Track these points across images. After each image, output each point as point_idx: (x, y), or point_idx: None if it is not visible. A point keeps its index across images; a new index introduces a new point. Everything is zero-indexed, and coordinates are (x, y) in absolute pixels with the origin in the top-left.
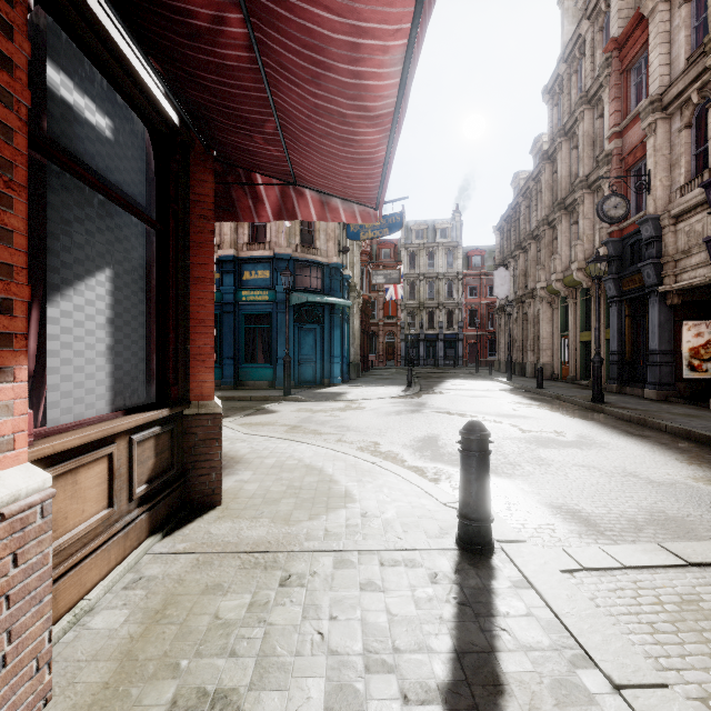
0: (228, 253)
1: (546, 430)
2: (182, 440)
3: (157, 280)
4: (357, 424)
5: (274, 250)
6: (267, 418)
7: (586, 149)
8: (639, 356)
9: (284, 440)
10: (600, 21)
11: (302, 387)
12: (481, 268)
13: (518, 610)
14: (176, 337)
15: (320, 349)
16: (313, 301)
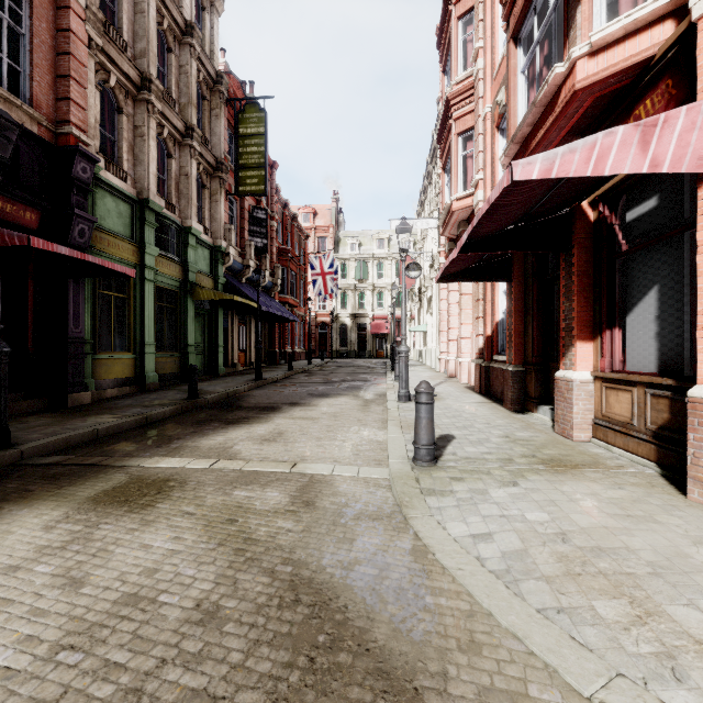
0: None
1: None
2: None
3: None
4: None
5: None
6: None
7: None
8: None
9: None
10: None
11: None
12: None
13: None
14: None
15: None
16: None
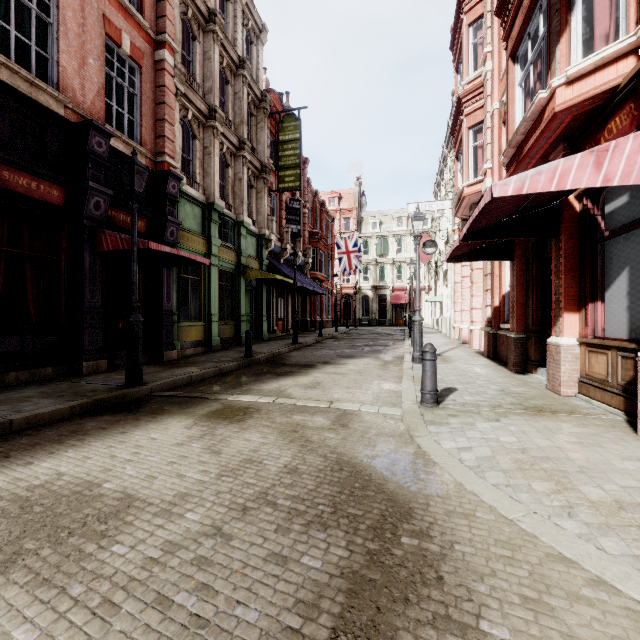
0: None
1: None
2: None
3: None
4: None
5: None
6: None
7: None
8: None
9: None
10: None
11: None
12: None
13: None
14: None
15: None
16: None
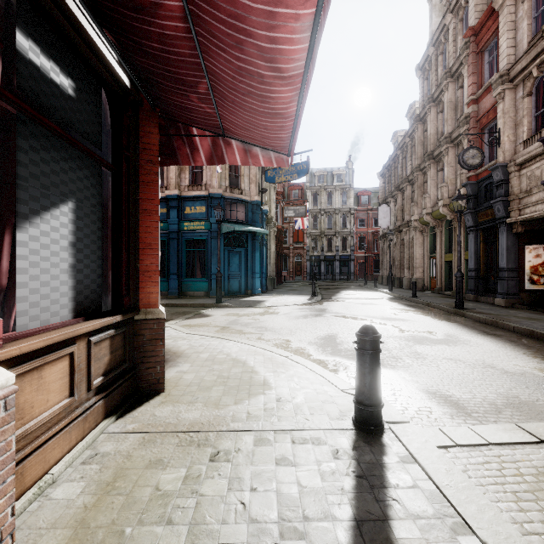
0: (173, 193)
1: (420, 330)
2: (133, 340)
3: (112, 212)
4: (273, 326)
5: (209, 190)
6: (203, 320)
7: (449, 113)
8: (491, 272)
9: (216, 338)
10: (460, 14)
11: (231, 296)
12: (368, 205)
13: (406, 482)
14: (128, 257)
15: (244, 267)
16: (239, 230)
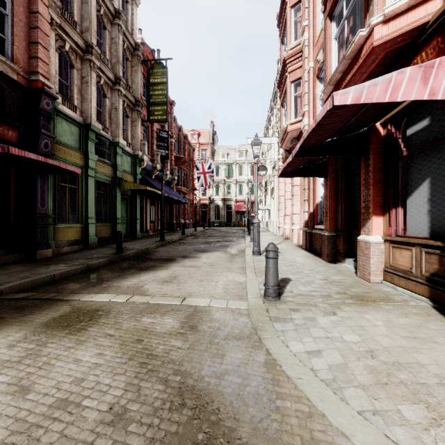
0: None
1: None
2: None
3: None
4: None
5: None
6: None
7: None
8: None
9: None
10: None
11: None
12: None
13: None
14: None
15: None
16: None
